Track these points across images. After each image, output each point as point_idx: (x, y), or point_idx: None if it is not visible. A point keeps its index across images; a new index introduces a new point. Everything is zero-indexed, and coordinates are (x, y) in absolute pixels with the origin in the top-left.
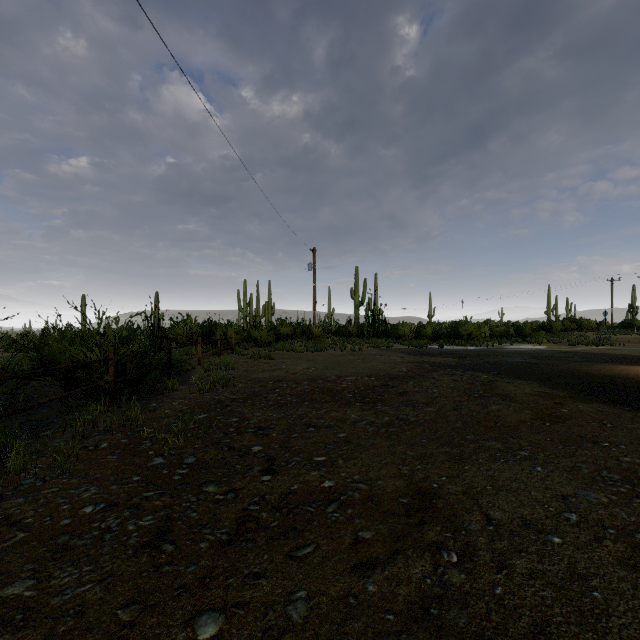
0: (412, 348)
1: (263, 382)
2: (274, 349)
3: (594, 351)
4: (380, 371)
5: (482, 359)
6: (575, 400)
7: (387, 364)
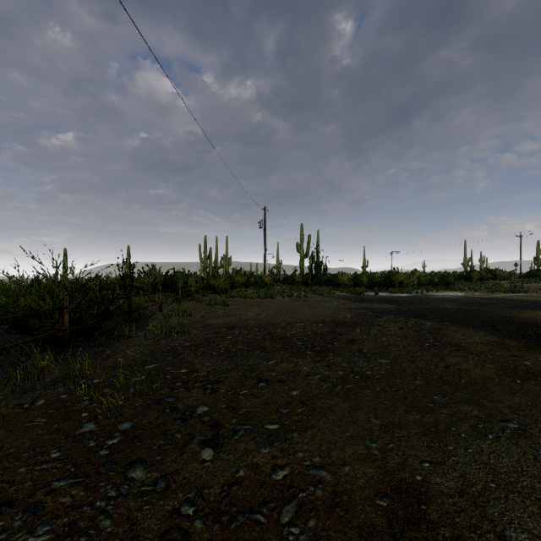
0: (351, 295)
1: (217, 328)
2: (229, 296)
3: (513, 298)
4: (326, 317)
5: (417, 305)
6: (531, 351)
7: (332, 310)
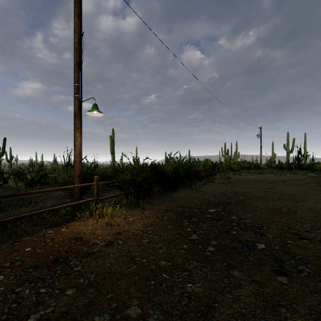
0: (319, 175)
1: (239, 179)
2: (241, 172)
3: None
4: (284, 179)
5: None
6: None
7: (290, 178)
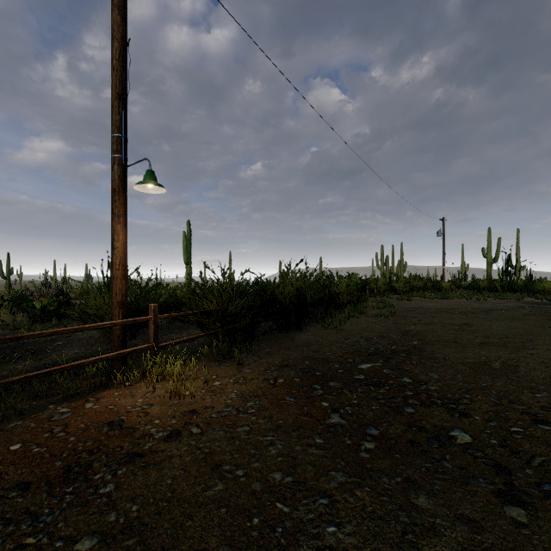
0: (543, 301)
1: (408, 308)
2: (410, 296)
3: None
4: (485, 307)
5: None
6: None
7: (496, 306)
